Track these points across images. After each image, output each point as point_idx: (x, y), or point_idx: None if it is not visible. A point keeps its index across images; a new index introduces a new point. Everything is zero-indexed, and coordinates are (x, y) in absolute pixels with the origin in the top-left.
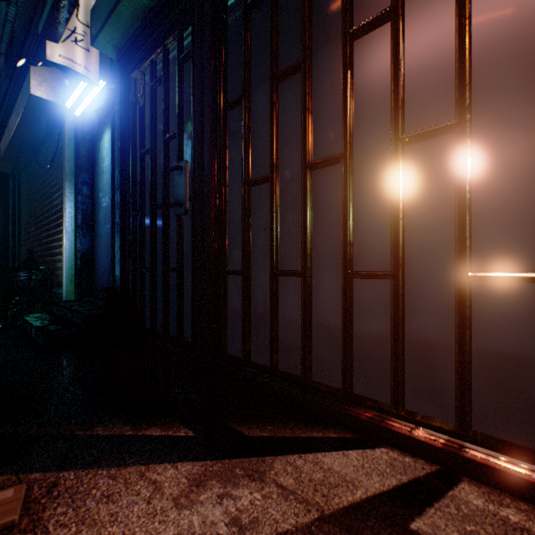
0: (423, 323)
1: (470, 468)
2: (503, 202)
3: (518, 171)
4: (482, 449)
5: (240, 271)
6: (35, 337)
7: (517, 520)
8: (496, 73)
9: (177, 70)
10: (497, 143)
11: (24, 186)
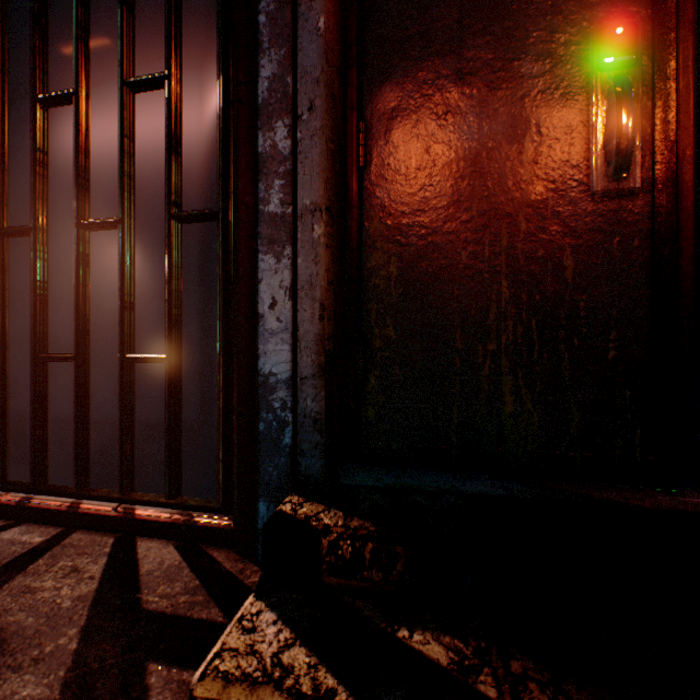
0: (104, 403)
1: (32, 514)
2: (154, 295)
3: (162, 271)
4: (46, 497)
5: None
6: None
7: (27, 539)
8: (151, 185)
9: None
10: (151, 244)
11: None
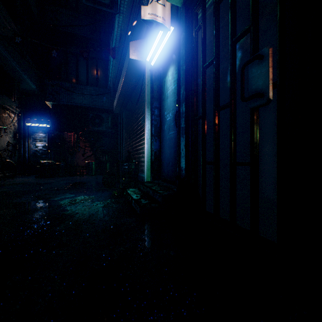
0: None
1: None
2: None
3: None
4: None
5: None
6: (134, 206)
7: None
8: None
9: None
10: None
11: (124, 119)
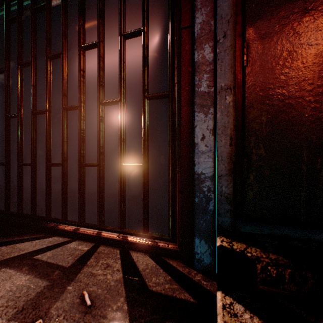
0: None
1: (80, 236)
2: None
3: (126, 124)
4: (85, 228)
5: (3, 163)
6: None
7: (80, 248)
8: None
9: None
10: None
11: None
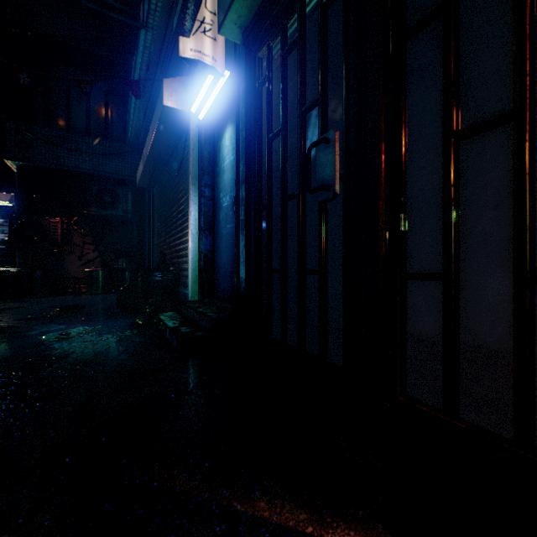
0: None
1: None
2: None
3: None
4: None
5: (437, 274)
6: (169, 337)
7: None
8: None
9: (319, 19)
10: None
11: (156, 198)
